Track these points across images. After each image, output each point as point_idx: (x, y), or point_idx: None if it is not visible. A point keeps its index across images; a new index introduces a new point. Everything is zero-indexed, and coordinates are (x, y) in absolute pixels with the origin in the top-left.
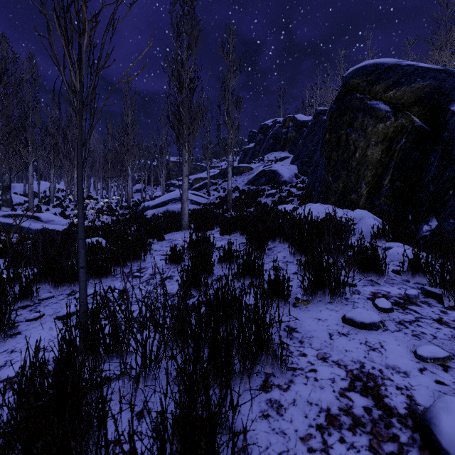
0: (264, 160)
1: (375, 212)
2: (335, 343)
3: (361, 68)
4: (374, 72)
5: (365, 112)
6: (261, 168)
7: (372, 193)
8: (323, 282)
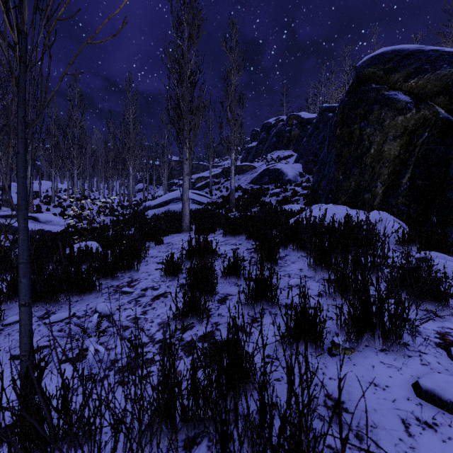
0: (267, 158)
1: (391, 213)
2: (421, 445)
3: (377, 56)
4: (392, 60)
5: (381, 104)
6: (264, 166)
7: (388, 193)
8: (370, 320)
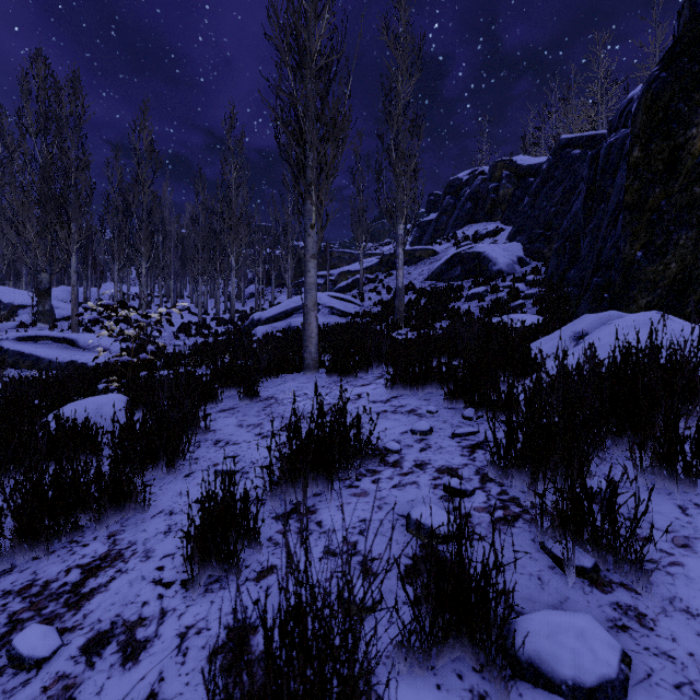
0: (456, 237)
1: None
2: None
3: None
4: None
5: None
6: (452, 250)
7: None
8: None
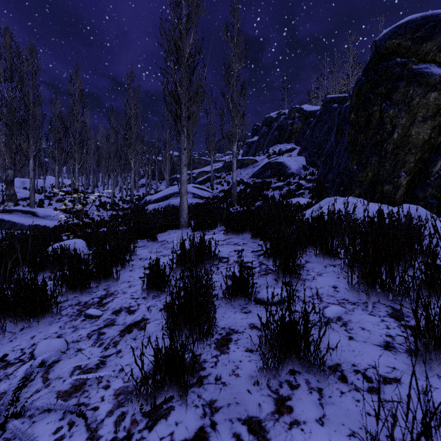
0: (269, 152)
1: None
2: None
3: (404, 24)
4: (424, 26)
5: (409, 80)
6: (266, 160)
7: (414, 183)
8: None
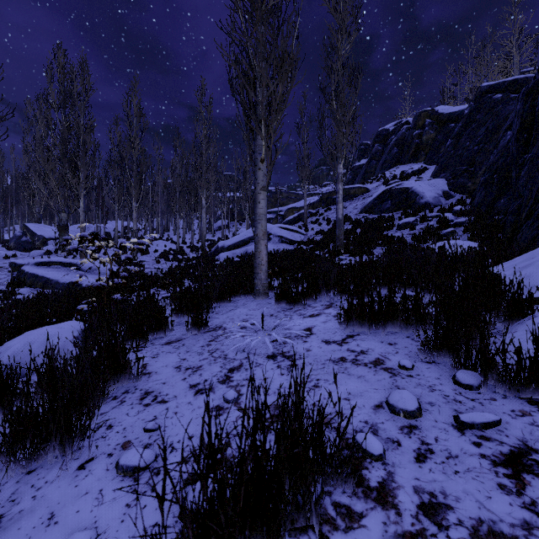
0: (385, 177)
1: None
2: None
3: None
4: None
5: None
6: (382, 188)
7: None
8: None
